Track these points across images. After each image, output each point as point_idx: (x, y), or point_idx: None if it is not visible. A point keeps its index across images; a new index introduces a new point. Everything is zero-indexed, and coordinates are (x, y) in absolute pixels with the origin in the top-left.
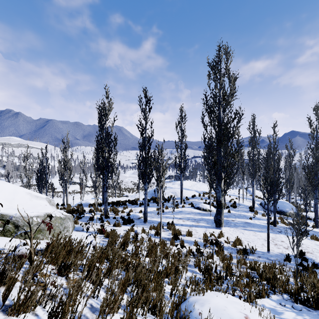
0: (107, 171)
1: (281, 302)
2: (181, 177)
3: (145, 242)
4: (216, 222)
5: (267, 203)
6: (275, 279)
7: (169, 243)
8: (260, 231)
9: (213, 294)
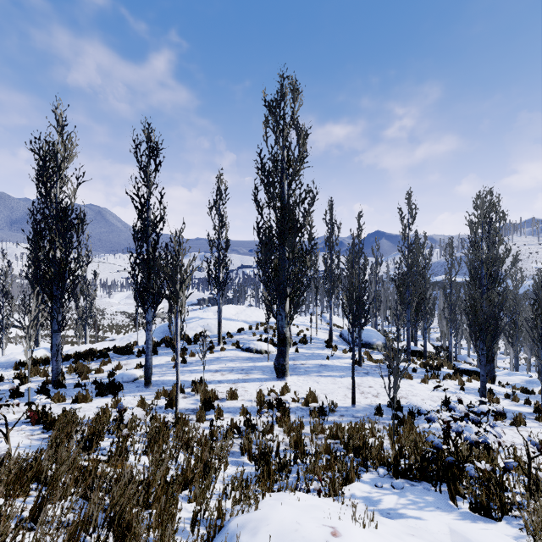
0: (61, 289)
1: (377, 483)
2: (219, 297)
3: (144, 426)
4: (277, 370)
5: (352, 330)
6: (367, 447)
7: (194, 419)
8: (342, 375)
9: (275, 501)
